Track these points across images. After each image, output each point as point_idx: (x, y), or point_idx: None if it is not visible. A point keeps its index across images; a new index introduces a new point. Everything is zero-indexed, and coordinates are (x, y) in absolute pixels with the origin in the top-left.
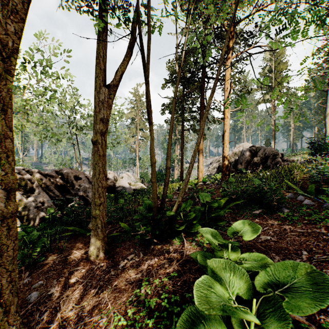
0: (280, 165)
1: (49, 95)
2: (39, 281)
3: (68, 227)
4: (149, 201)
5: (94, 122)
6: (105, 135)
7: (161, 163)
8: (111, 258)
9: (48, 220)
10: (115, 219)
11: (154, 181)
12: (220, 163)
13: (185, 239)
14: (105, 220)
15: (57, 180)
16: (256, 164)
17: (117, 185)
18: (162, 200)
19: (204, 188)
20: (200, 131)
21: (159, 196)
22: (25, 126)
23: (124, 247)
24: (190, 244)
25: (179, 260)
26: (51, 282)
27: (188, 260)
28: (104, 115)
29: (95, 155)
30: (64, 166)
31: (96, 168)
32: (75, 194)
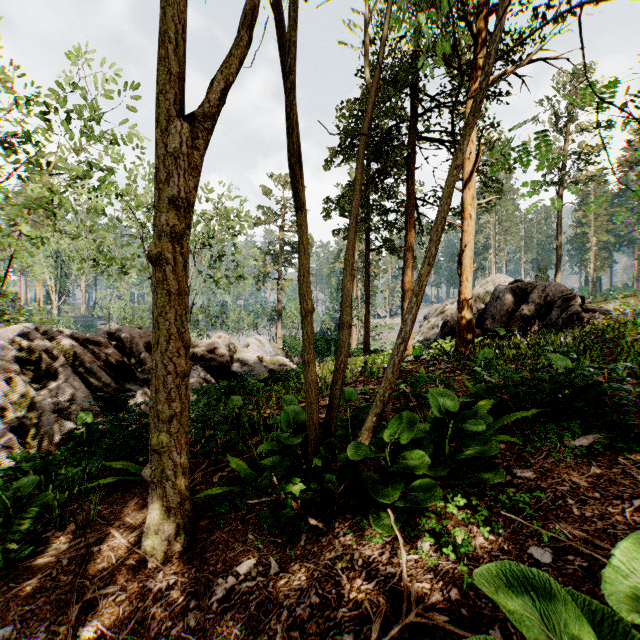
0: (579, 320)
1: (98, 179)
2: (3, 626)
3: (110, 464)
4: (297, 407)
5: (156, 207)
6: (183, 242)
7: (325, 318)
8: (198, 562)
9: (79, 440)
10: (219, 446)
11: (311, 360)
12: (447, 316)
13: (400, 535)
14: (184, 458)
15: (109, 352)
16: (527, 318)
17: (237, 361)
18: (331, 407)
19: (422, 371)
20: (435, 224)
21: (322, 387)
22: (48, 240)
23: (234, 527)
24: (415, 551)
25: (386, 616)
26: (31, 632)
27: (418, 624)
28: (179, 188)
29: (158, 292)
30: (131, 324)
31: (162, 326)
32: (146, 380)
